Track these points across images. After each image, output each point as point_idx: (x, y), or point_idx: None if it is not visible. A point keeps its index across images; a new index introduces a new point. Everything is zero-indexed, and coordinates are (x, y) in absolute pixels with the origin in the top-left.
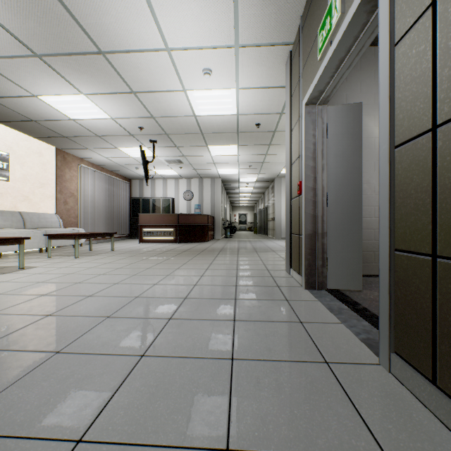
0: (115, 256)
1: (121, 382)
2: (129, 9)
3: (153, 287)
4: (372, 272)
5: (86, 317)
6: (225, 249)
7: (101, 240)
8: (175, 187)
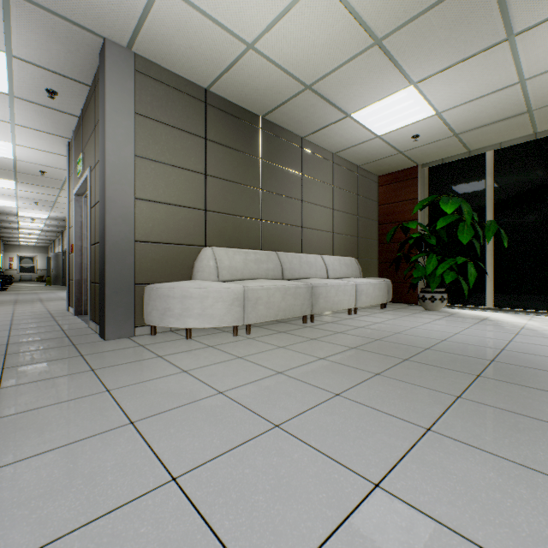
0: None
1: None
2: None
3: None
4: None
5: None
6: None
7: None
8: None
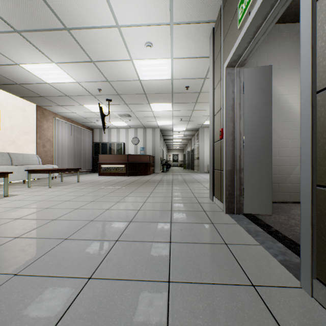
0: (79, 186)
1: (66, 308)
2: None
3: (106, 211)
4: (276, 199)
5: (47, 239)
6: (162, 181)
7: (70, 174)
8: (126, 134)
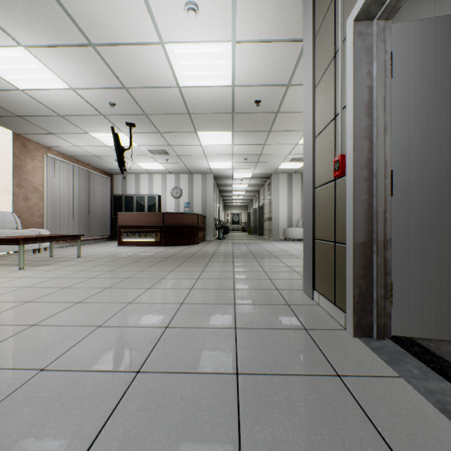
0: (74, 266)
1: None
2: None
3: (92, 334)
4: None
5: None
6: (217, 255)
7: (74, 243)
8: (162, 183)
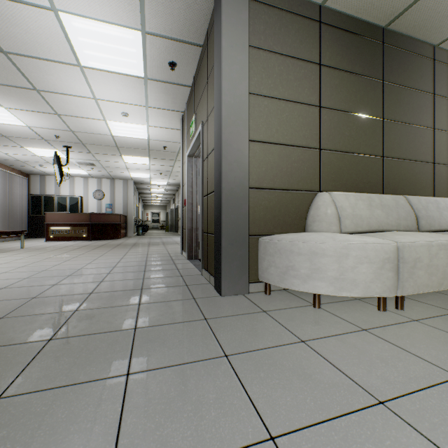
0: (32, 252)
1: (97, 286)
2: (69, 77)
3: (89, 264)
4: None
5: (55, 276)
6: (138, 244)
7: None
8: (84, 185)
